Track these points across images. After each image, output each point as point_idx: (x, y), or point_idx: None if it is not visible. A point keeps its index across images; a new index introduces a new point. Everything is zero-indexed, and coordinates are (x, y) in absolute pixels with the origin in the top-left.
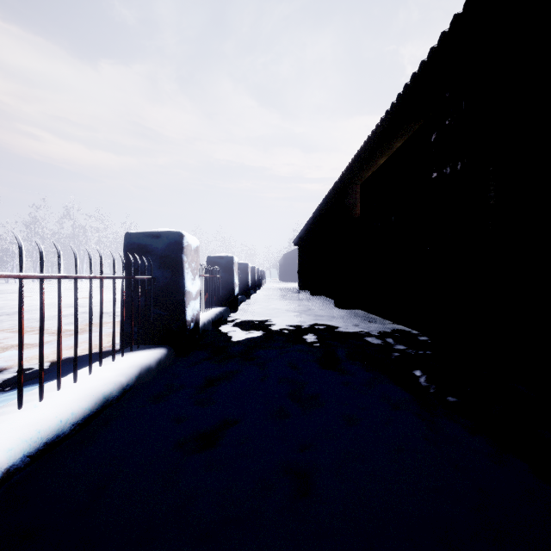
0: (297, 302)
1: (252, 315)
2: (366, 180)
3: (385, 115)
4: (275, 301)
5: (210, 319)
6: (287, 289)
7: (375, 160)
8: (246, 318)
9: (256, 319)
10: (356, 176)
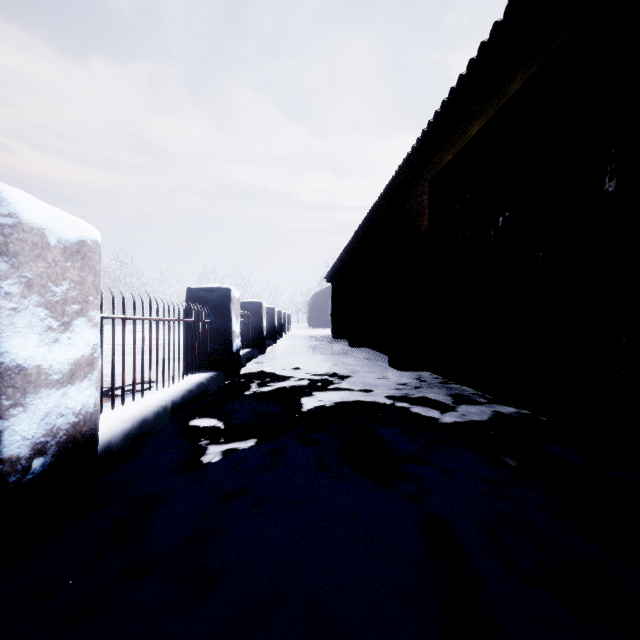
0: (332, 358)
1: (260, 385)
2: (441, 170)
3: (504, 14)
4: (300, 357)
5: (167, 405)
6: (318, 338)
7: (465, 126)
8: (248, 393)
9: (263, 396)
10: (429, 161)
